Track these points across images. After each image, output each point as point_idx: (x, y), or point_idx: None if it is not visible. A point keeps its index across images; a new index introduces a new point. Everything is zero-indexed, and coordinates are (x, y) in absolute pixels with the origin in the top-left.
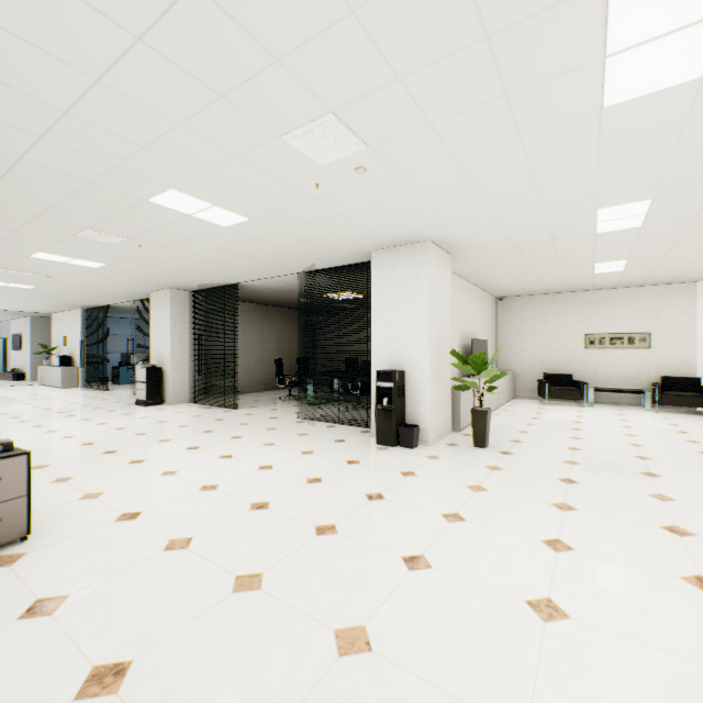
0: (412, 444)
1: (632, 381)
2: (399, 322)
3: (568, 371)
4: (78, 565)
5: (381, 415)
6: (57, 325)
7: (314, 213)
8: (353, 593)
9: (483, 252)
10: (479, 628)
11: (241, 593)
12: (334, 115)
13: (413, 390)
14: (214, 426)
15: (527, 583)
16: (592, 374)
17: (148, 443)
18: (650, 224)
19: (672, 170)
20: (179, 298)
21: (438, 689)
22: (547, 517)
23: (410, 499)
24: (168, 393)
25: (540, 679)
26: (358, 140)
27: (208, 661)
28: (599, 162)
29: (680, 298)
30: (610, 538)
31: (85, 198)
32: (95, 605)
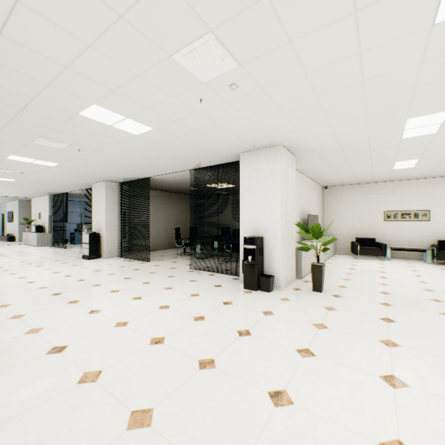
0: (269, 289)
1: (416, 243)
2: (259, 202)
3: (372, 236)
4: (5, 397)
5: (247, 268)
6: (35, 206)
7: (199, 124)
8: (228, 432)
9: (318, 153)
10: None
11: (133, 431)
12: (213, 34)
13: (269, 250)
14: (132, 274)
15: (377, 423)
16: (389, 238)
17: (85, 287)
18: (443, 131)
19: None
20: (111, 187)
21: None
22: (379, 353)
23: (270, 335)
24: (104, 251)
25: None
26: (232, 58)
27: None
28: (418, 77)
29: None
30: (434, 374)
31: (32, 112)
32: (7, 443)
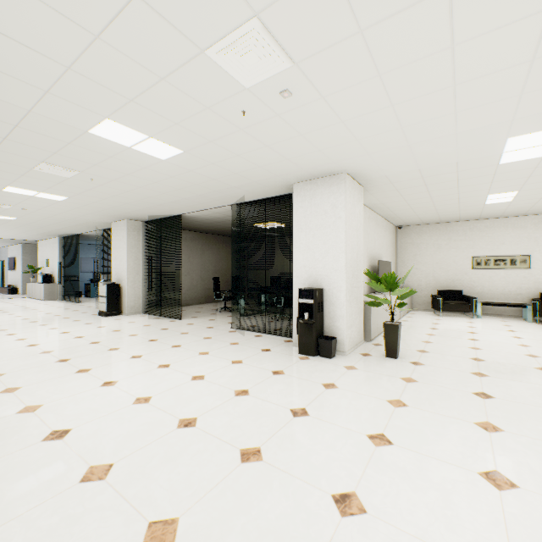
0: (330, 354)
1: (514, 296)
2: (318, 245)
3: (458, 288)
4: None
5: (303, 328)
6: (42, 250)
7: (242, 145)
8: None
9: (392, 183)
10: None
11: None
12: (258, 20)
13: (331, 306)
14: (159, 335)
15: (481, 541)
16: (479, 290)
17: (99, 351)
18: None
19: None
20: (134, 227)
21: None
22: (476, 441)
23: (333, 415)
24: (125, 306)
25: None
26: (284, 54)
27: None
28: (527, 80)
29: None
30: None
31: (29, 129)
32: None
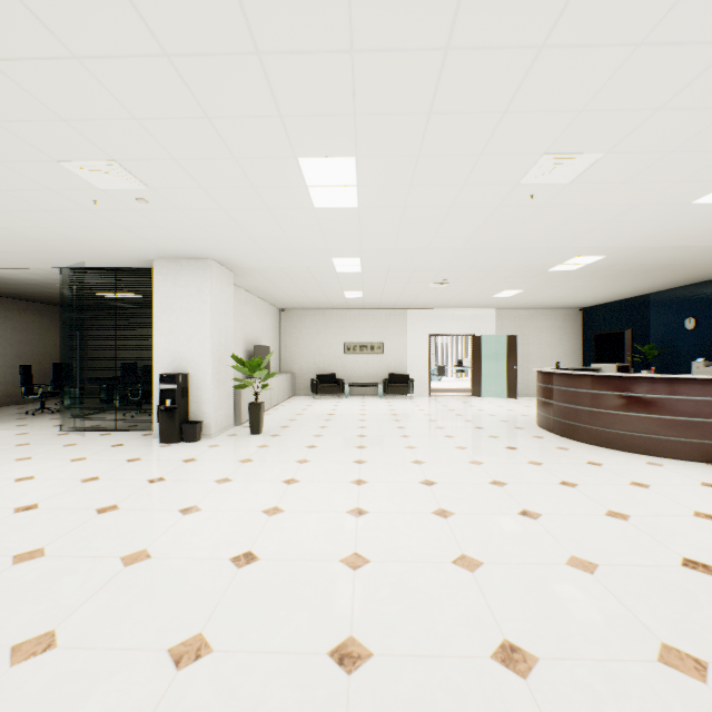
0: (196, 438)
1: (373, 378)
2: (183, 329)
3: (334, 372)
4: None
5: (165, 415)
6: None
7: (90, 220)
8: (136, 537)
9: (261, 273)
10: (229, 529)
11: (23, 563)
12: (118, 163)
13: (197, 391)
14: None
15: (266, 503)
16: (349, 373)
17: None
18: (367, 272)
19: (365, 245)
20: None
21: (198, 559)
22: (290, 469)
23: (189, 476)
24: None
25: (260, 538)
26: (140, 182)
27: (2, 602)
28: (323, 233)
29: (399, 319)
30: (323, 472)
31: None
32: None
